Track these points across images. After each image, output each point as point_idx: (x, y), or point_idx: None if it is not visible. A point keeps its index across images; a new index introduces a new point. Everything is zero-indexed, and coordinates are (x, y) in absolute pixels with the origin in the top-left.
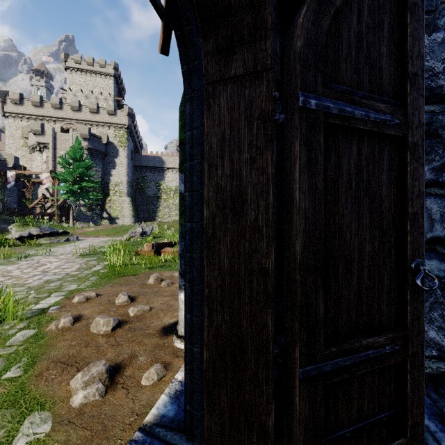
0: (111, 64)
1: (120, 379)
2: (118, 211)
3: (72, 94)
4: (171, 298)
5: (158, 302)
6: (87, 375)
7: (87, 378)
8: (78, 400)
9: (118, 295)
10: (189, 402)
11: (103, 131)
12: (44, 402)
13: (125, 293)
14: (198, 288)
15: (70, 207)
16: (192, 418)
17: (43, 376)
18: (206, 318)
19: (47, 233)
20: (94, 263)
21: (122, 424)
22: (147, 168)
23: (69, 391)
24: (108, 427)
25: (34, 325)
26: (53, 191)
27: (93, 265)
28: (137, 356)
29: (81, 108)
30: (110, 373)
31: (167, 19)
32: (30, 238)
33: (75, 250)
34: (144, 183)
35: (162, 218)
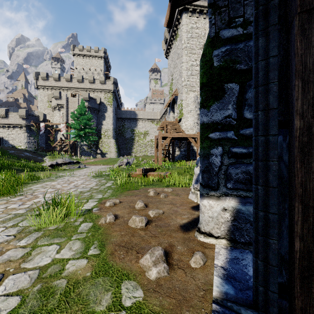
0: (102, 49)
1: (172, 261)
2: (107, 148)
3: (77, 72)
4: (172, 206)
5: (165, 208)
6: (153, 256)
7: (154, 259)
8: (154, 274)
9: (136, 202)
10: (262, 284)
11: (97, 95)
12: (127, 274)
13: (141, 201)
14: (275, 190)
15: (77, 146)
16: (267, 298)
17: (115, 255)
18: (300, 214)
19: (67, 162)
20: (104, 182)
21: (196, 296)
22: (125, 119)
23: (140, 267)
24: (187, 298)
25: (89, 219)
26: (66, 136)
27: (104, 182)
28: (174, 245)
29: (83, 80)
30: (165, 256)
31: (174, 0)
32: (57, 166)
33: (87, 173)
34: (123, 129)
35: (135, 153)
